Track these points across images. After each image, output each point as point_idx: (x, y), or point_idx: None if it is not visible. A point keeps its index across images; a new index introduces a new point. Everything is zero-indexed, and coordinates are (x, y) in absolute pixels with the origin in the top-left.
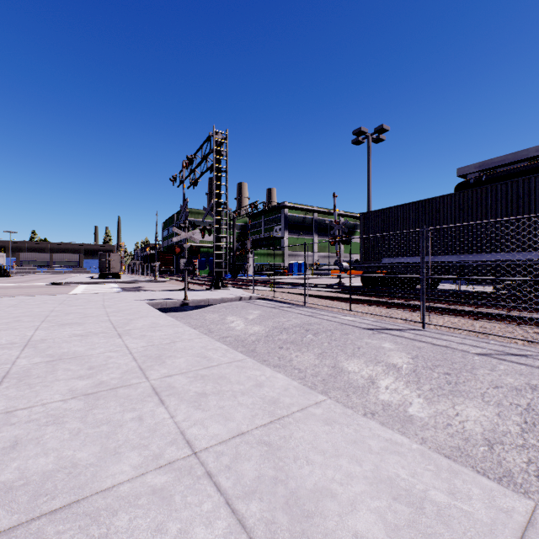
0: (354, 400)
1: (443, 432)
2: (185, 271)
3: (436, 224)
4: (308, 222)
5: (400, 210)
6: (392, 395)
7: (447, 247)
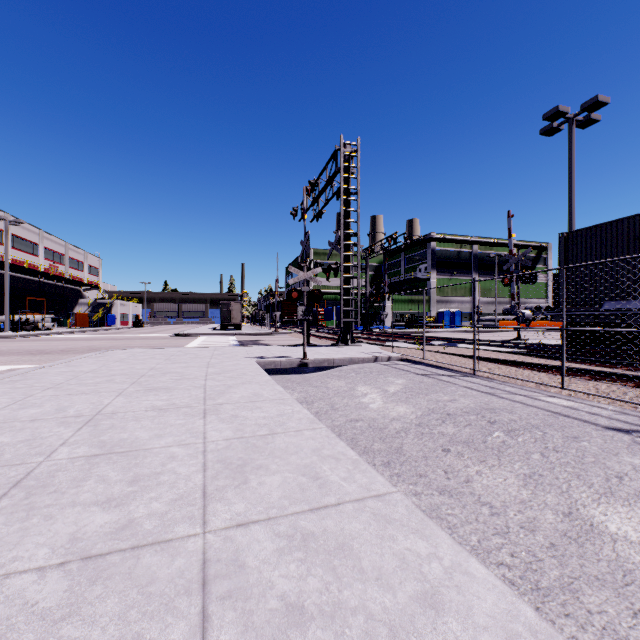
0: None
1: None
2: (304, 322)
3: None
4: (464, 258)
5: (639, 223)
6: None
7: None
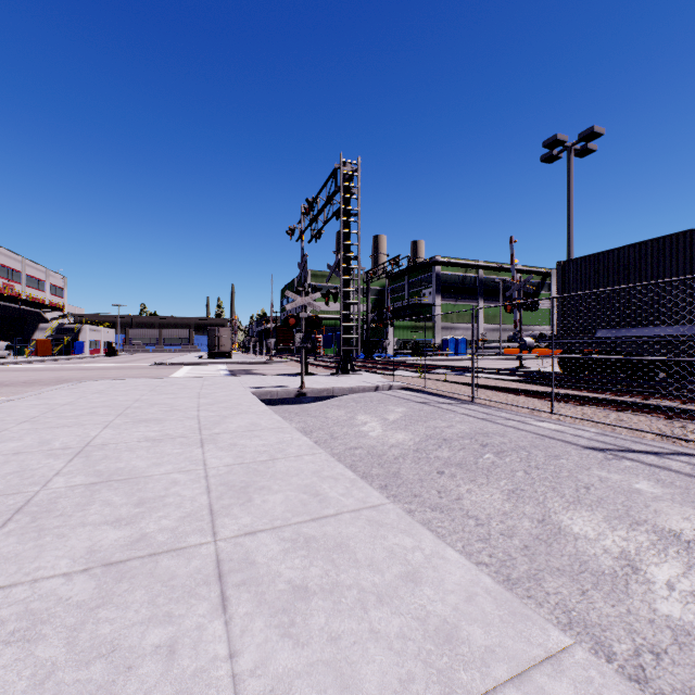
0: (602, 607)
1: None
2: (302, 350)
3: None
4: (469, 283)
5: (629, 254)
6: (690, 607)
7: None
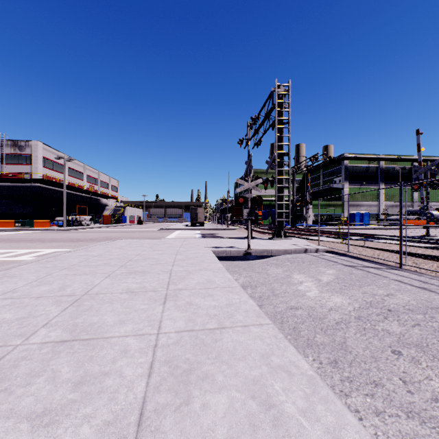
0: None
1: None
2: (248, 221)
3: None
4: (372, 171)
5: None
6: None
7: None
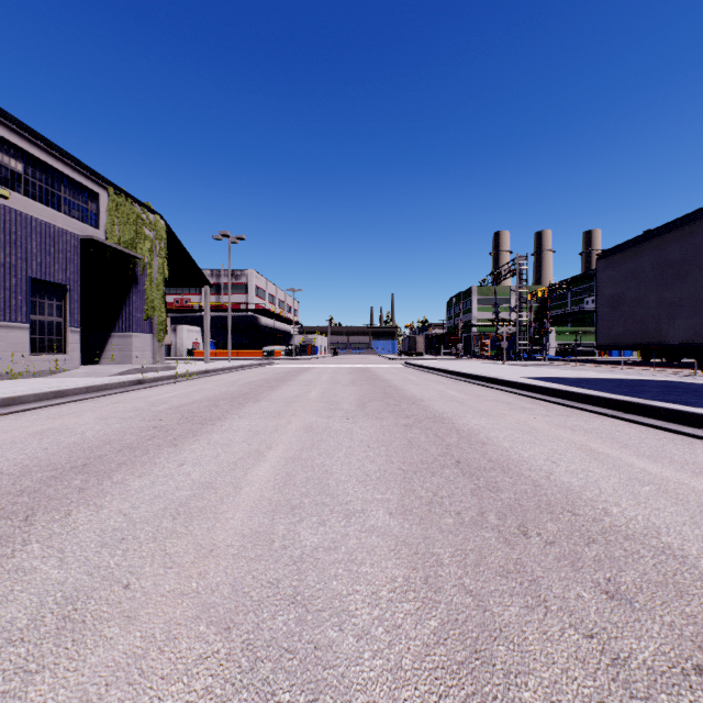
0: None
1: None
2: (504, 348)
3: None
4: None
5: None
6: None
7: None
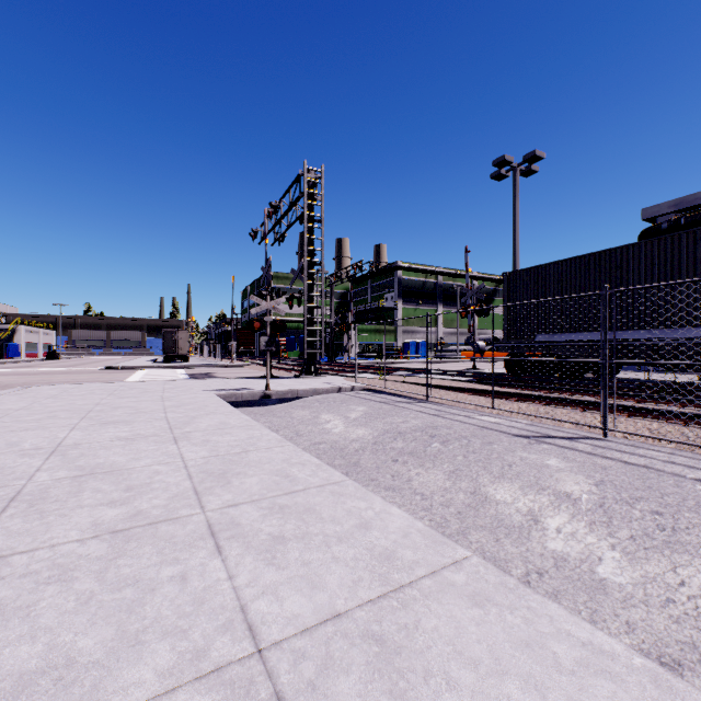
0: (509, 548)
1: (661, 613)
2: (267, 353)
3: (616, 286)
4: (430, 288)
5: (562, 268)
6: (569, 543)
7: (633, 318)
